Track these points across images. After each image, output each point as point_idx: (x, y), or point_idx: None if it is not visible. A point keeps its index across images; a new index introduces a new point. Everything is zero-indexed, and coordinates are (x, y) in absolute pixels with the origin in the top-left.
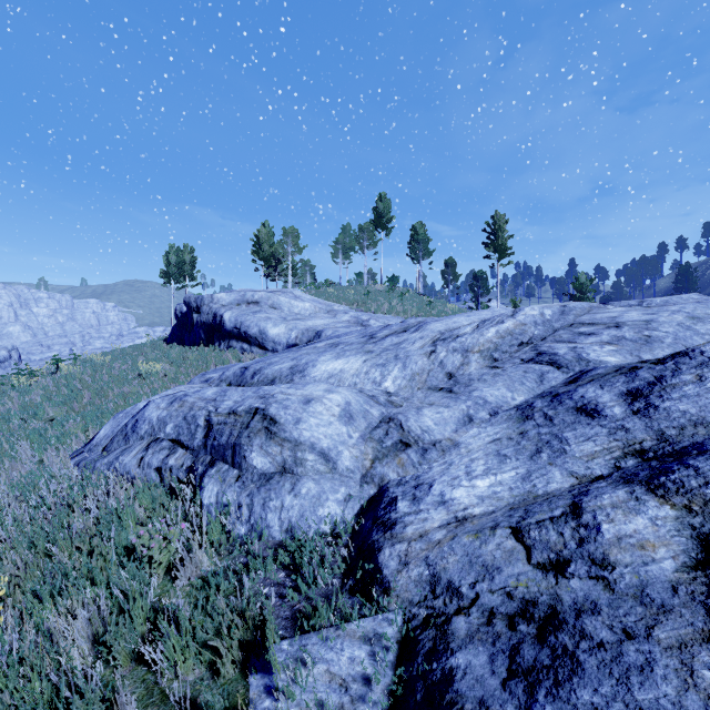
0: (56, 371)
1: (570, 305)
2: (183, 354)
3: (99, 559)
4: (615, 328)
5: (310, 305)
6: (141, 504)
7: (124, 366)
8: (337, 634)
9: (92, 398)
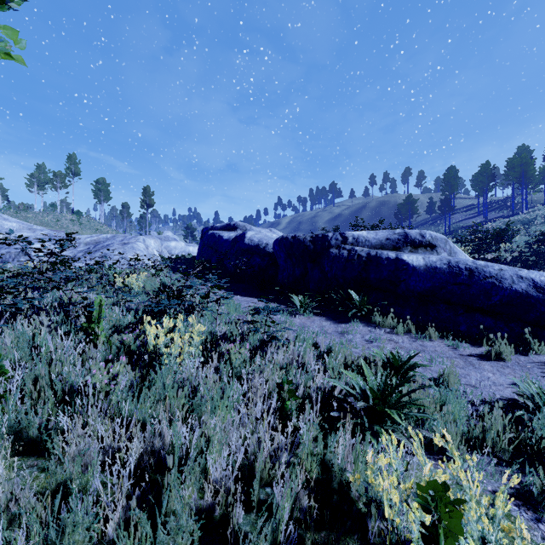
0: None
1: (118, 235)
2: None
3: None
4: None
5: (16, 225)
6: None
7: None
8: None
9: None
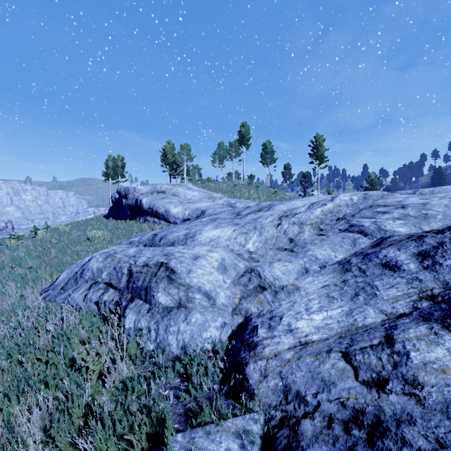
0: (34, 236)
1: (370, 193)
2: (116, 225)
3: (52, 367)
4: (401, 209)
5: (197, 194)
6: (84, 327)
7: (78, 233)
8: (217, 429)
9: (57, 254)
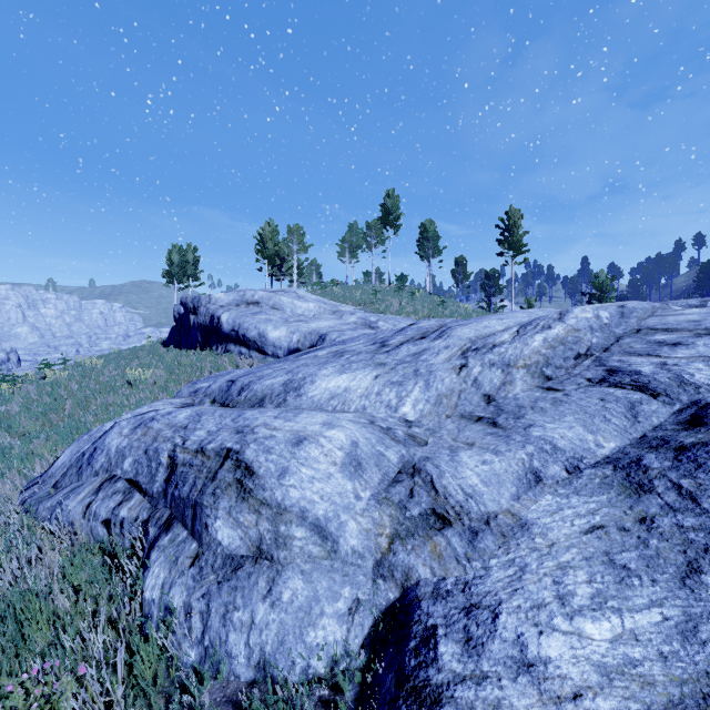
0: (45, 376)
1: (629, 305)
2: (178, 358)
3: None
4: None
5: (314, 306)
6: (70, 581)
7: (115, 372)
8: None
9: (72, 410)
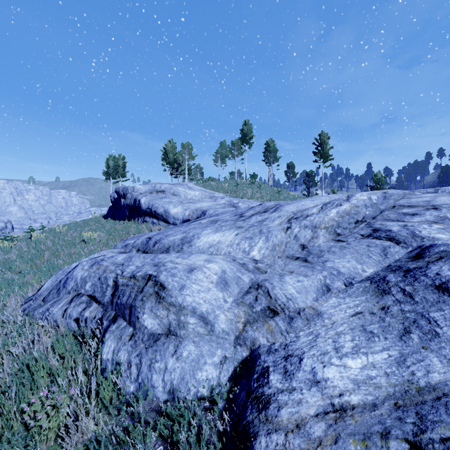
0: (30, 237)
1: (389, 192)
2: (114, 226)
3: (0, 419)
4: (434, 210)
5: (198, 193)
6: (57, 352)
7: (74, 234)
8: None
9: (49, 257)
